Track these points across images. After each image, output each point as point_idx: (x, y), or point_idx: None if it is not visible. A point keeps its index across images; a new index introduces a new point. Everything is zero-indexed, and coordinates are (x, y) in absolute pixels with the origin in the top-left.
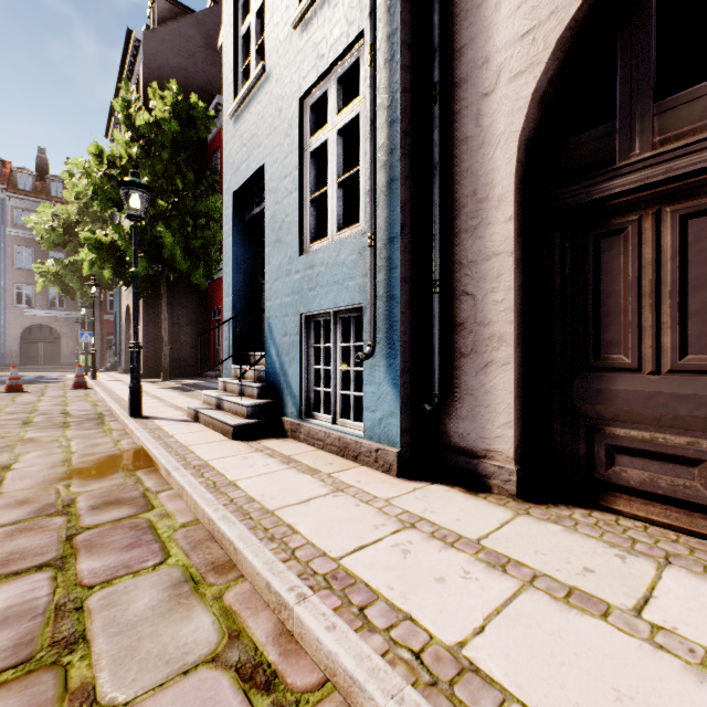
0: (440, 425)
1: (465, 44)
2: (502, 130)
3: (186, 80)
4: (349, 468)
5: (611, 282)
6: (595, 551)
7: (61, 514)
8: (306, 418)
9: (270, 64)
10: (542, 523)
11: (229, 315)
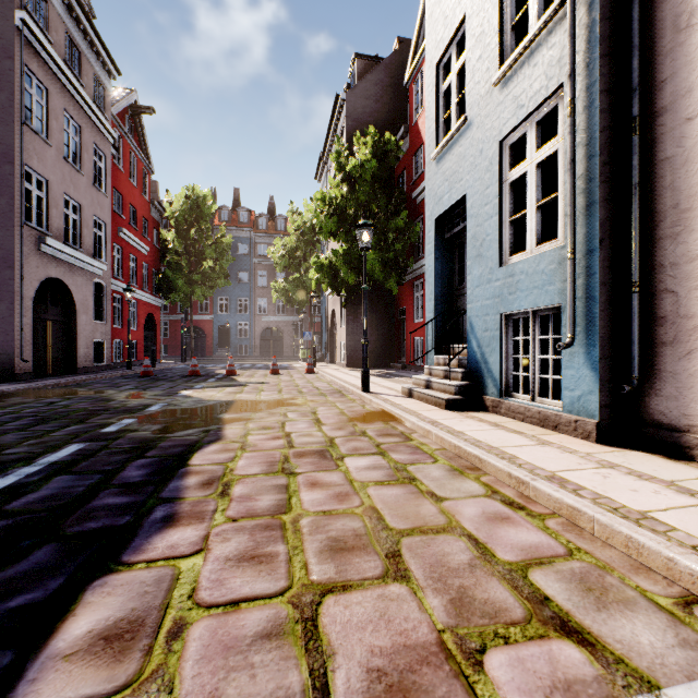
0: (639, 404)
1: (666, 78)
2: None
3: (377, 119)
4: (549, 434)
5: None
6: None
7: (363, 436)
8: (505, 397)
9: (470, 115)
10: None
11: (431, 316)
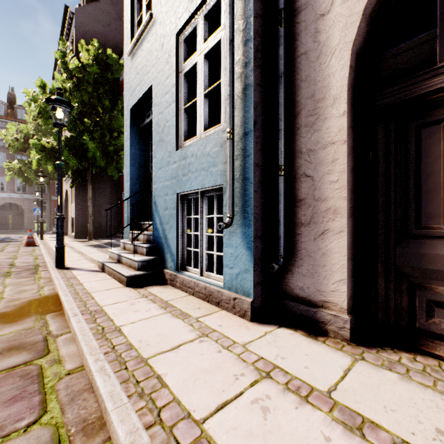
0: (284, 279)
1: None
2: (336, 42)
3: (105, 41)
4: (213, 313)
5: (431, 164)
6: (438, 406)
7: None
8: (181, 270)
9: (155, 12)
10: (379, 369)
11: (128, 195)
